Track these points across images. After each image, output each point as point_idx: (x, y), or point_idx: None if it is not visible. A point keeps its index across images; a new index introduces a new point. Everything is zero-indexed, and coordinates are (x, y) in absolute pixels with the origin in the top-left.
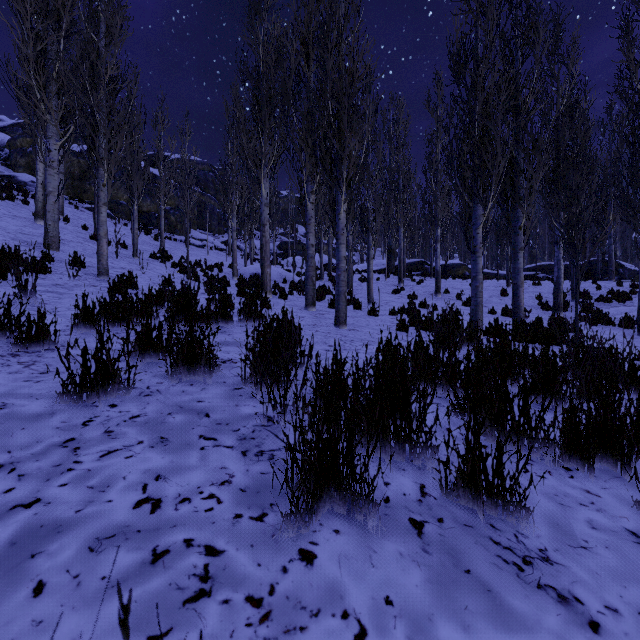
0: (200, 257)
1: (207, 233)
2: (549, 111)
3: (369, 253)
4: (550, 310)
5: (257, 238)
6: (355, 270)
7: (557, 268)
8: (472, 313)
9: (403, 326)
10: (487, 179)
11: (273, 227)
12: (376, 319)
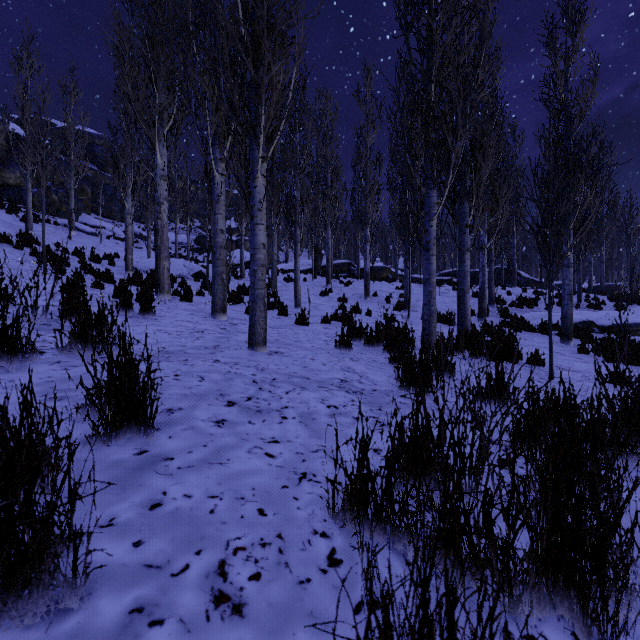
0: (88, 246)
1: (100, 217)
2: (495, 98)
3: (296, 249)
4: (474, 315)
5: (170, 230)
6: (280, 269)
7: (482, 274)
8: (425, 324)
9: (345, 344)
10: (445, 158)
11: (187, 217)
12: (306, 330)
